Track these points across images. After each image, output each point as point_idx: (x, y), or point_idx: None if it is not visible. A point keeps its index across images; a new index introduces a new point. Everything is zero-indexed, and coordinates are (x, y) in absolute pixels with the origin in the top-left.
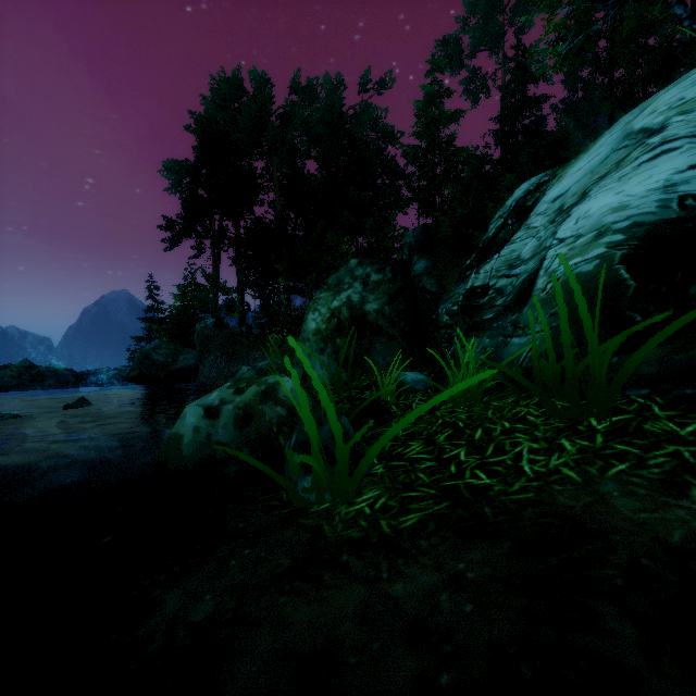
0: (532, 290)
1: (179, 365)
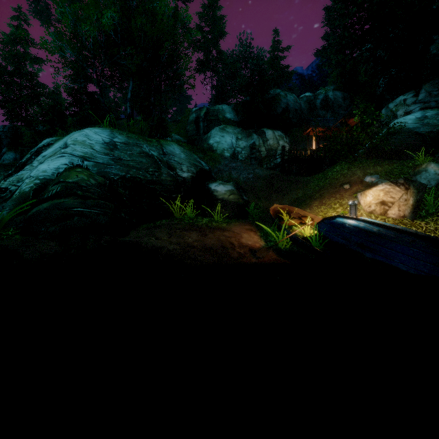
0: (14, 194)
1: None
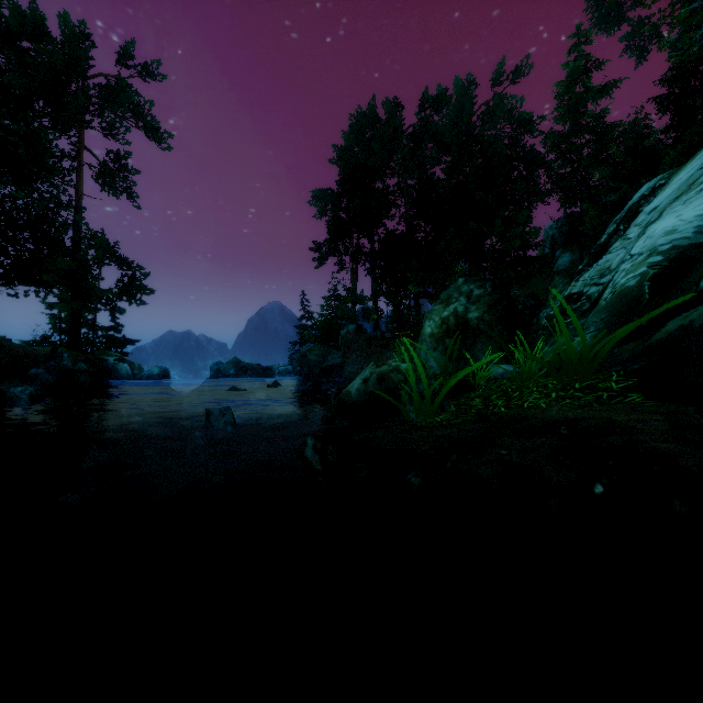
0: (599, 299)
1: (329, 363)
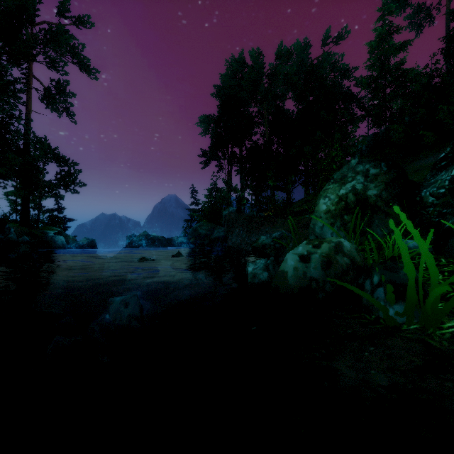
0: None
1: (215, 236)
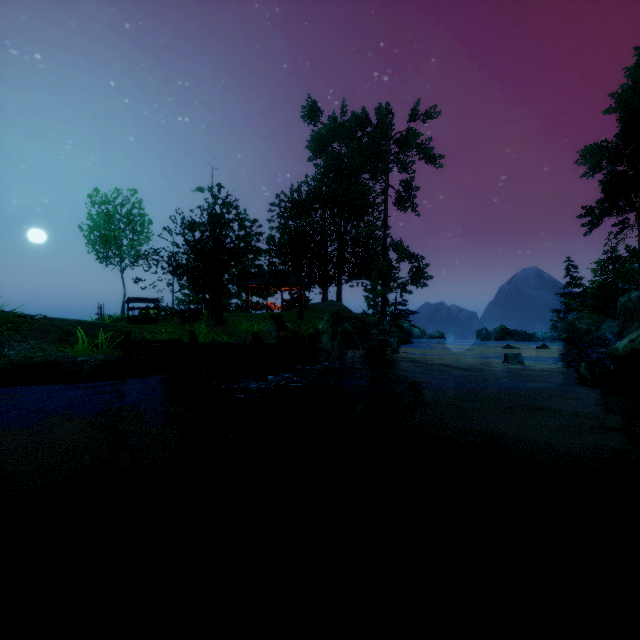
0: None
1: (602, 332)
